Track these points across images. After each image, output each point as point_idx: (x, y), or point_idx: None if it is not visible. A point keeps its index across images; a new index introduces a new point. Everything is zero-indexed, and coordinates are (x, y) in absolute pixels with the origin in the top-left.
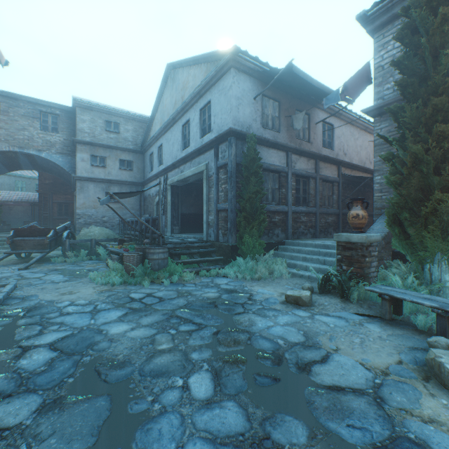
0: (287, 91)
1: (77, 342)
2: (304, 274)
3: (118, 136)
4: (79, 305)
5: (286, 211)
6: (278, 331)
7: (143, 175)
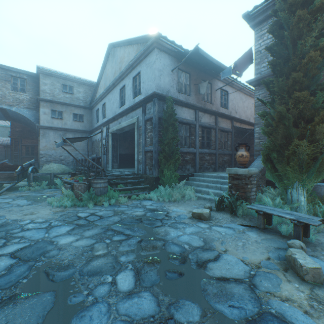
0: (195, 66)
1: (33, 251)
2: (207, 197)
3: (72, 96)
4: (37, 223)
5: (195, 152)
6: (185, 239)
7: (91, 125)
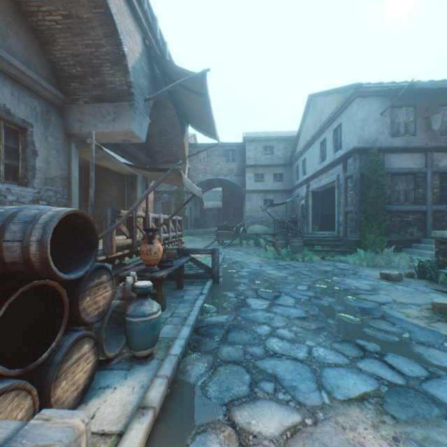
0: (424, 93)
1: (255, 272)
2: None
3: (272, 156)
4: (254, 263)
5: (423, 210)
6: (355, 284)
7: (291, 183)
